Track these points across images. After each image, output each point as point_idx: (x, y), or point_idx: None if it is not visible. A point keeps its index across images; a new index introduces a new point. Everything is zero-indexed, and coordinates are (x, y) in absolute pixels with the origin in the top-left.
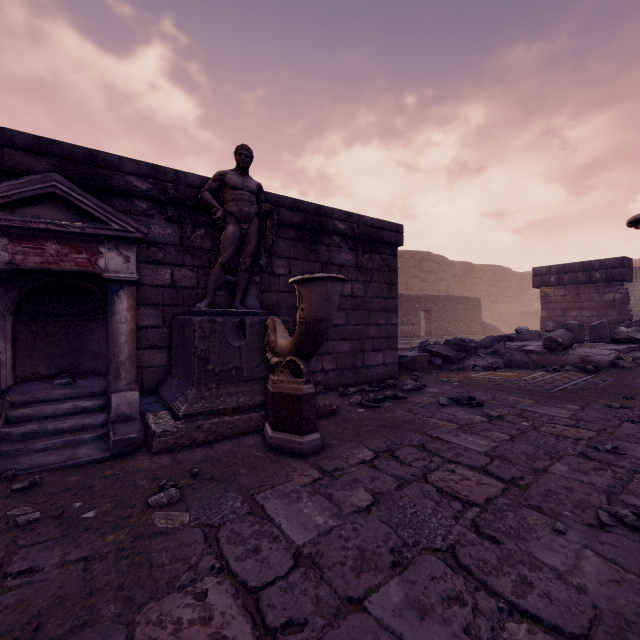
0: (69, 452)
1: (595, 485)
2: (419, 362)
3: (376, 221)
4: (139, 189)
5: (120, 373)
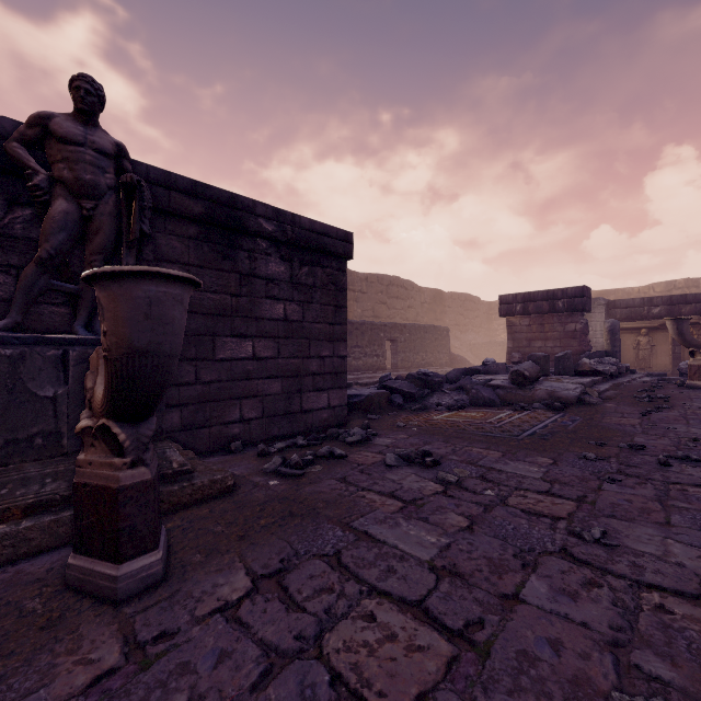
0: None
1: (592, 628)
2: (376, 402)
3: (318, 224)
4: None
5: None
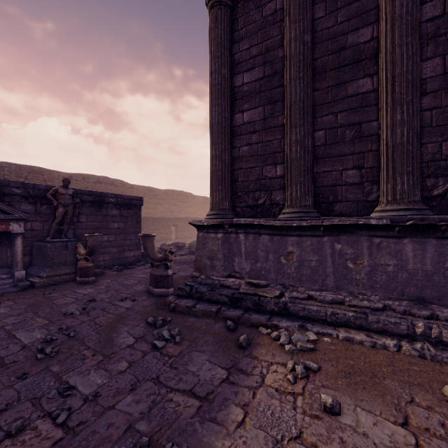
0: (4, 290)
1: None
2: None
3: (130, 197)
4: (17, 193)
5: (18, 265)
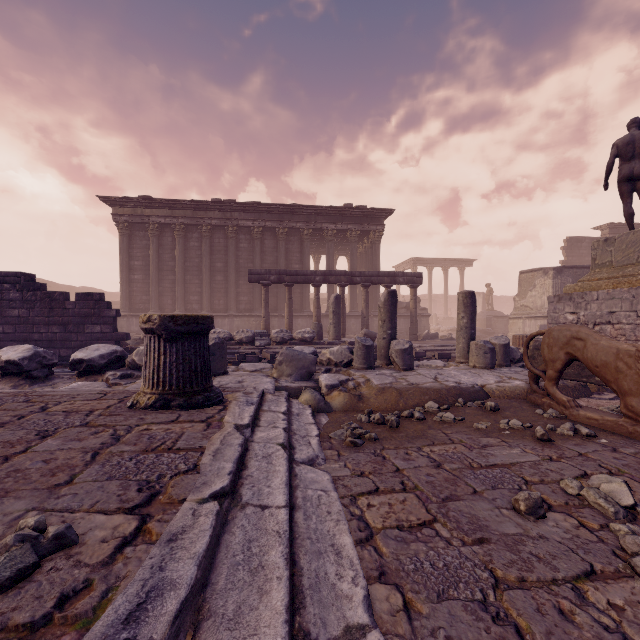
0: None
1: None
2: None
3: None
4: None
5: None
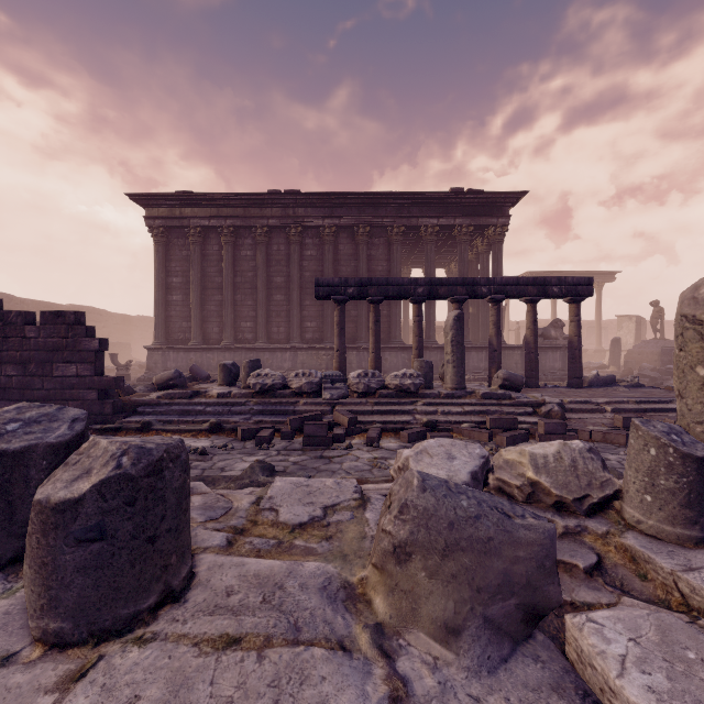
0: None
1: None
2: None
3: None
4: None
5: None
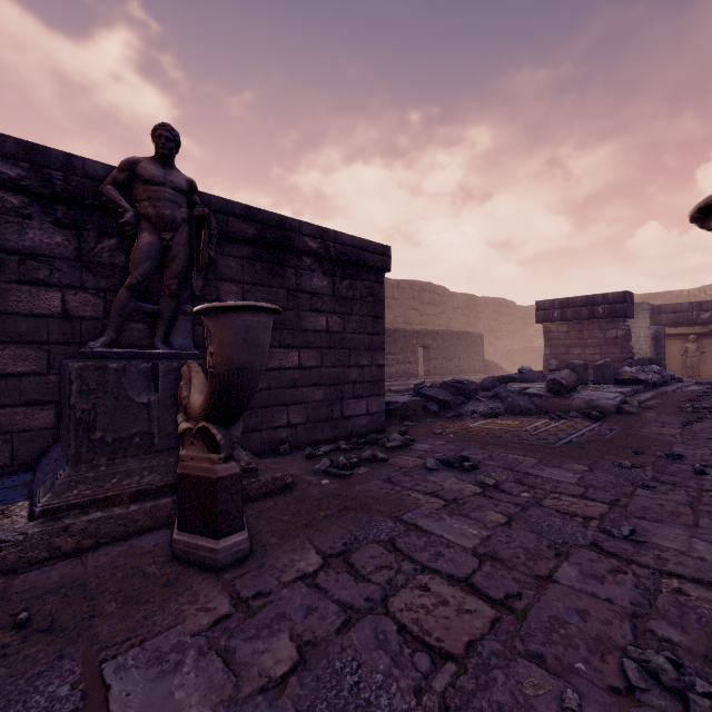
0: None
1: (615, 603)
2: (411, 409)
3: (357, 240)
4: (4, 175)
5: None
